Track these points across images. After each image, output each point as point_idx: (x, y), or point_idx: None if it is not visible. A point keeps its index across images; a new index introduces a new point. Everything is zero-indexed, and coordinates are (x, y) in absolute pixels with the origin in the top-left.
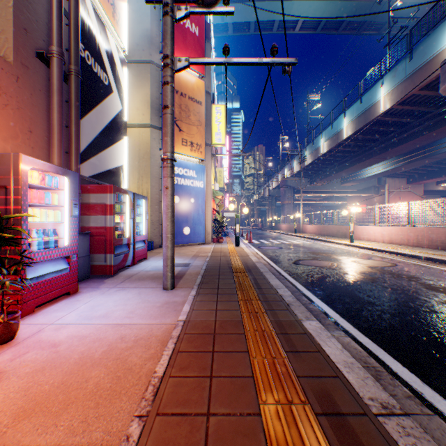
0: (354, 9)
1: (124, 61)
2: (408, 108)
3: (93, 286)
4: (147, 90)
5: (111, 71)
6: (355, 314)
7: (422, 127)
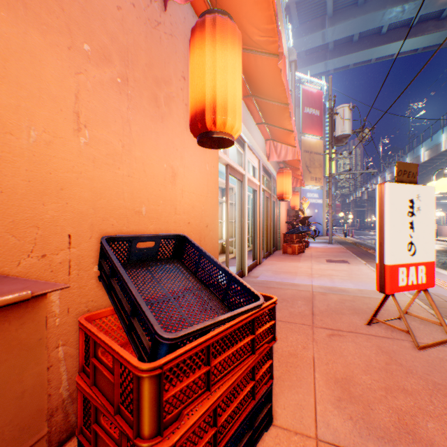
0: None
1: None
2: None
3: None
4: None
5: None
6: None
7: None
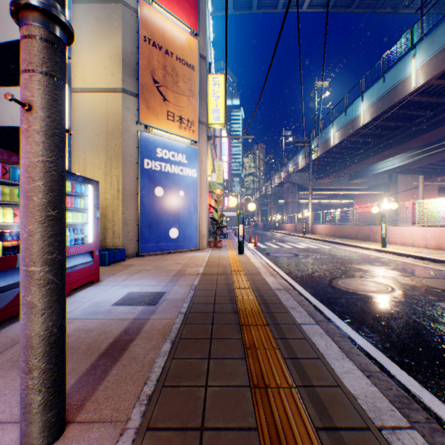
0: None
1: None
2: None
3: None
4: (117, 41)
5: None
6: None
7: None
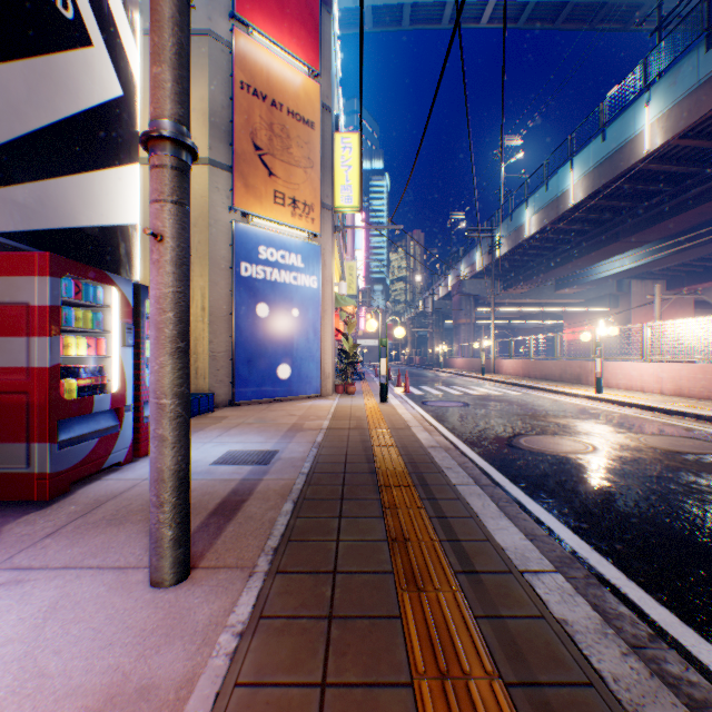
0: None
1: None
2: (698, 144)
3: None
4: (202, 89)
5: None
6: None
7: None
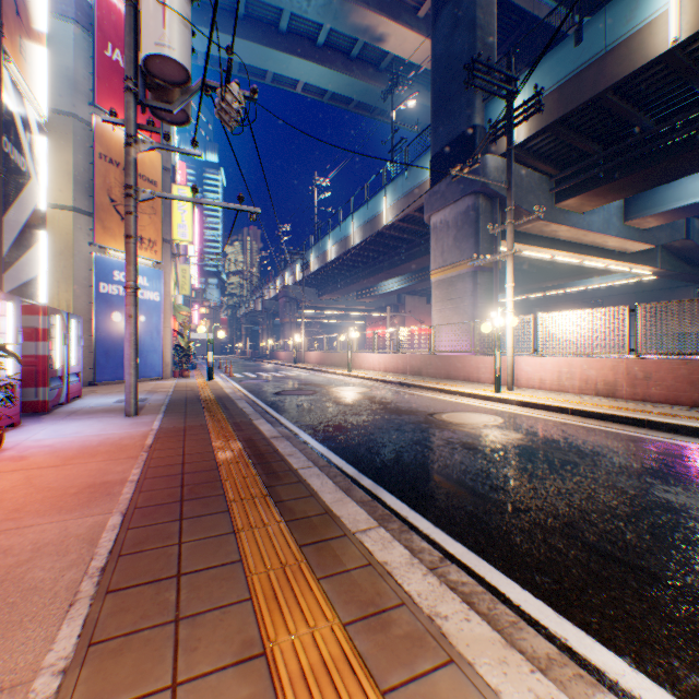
0: (364, 90)
1: (44, 132)
2: (409, 226)
3: (34, 421)
4: (68, 155)
5: (30, 151)
6: (301, 420)
7: (423, 248)
